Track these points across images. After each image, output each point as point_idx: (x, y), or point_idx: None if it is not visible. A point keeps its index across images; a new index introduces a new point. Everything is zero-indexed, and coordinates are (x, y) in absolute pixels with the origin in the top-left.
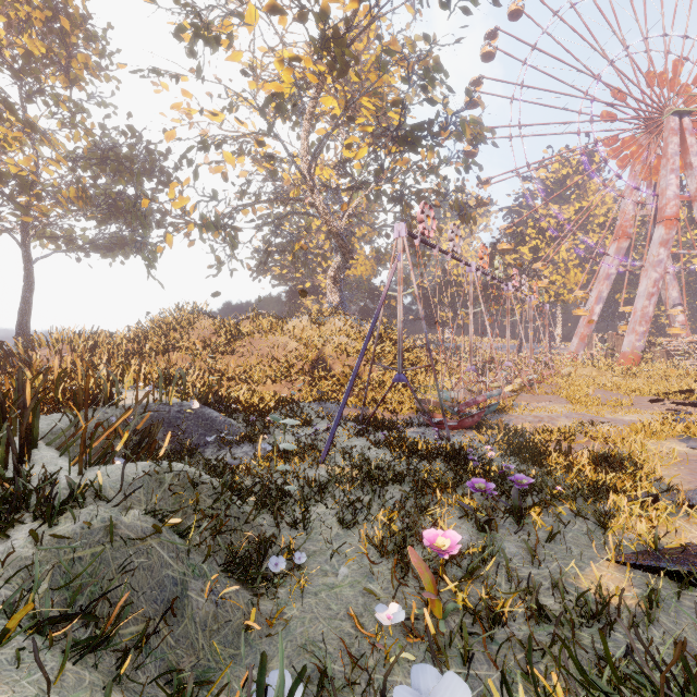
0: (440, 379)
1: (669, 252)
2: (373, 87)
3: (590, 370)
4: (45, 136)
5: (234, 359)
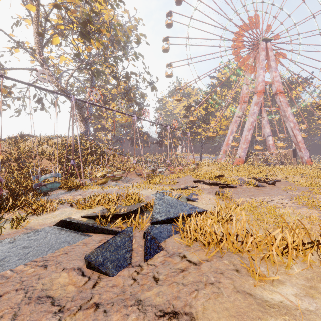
0: (93, 170)
1: (259, 108)
2: (89, 12)
3: (213, 167)
4: None
5: None
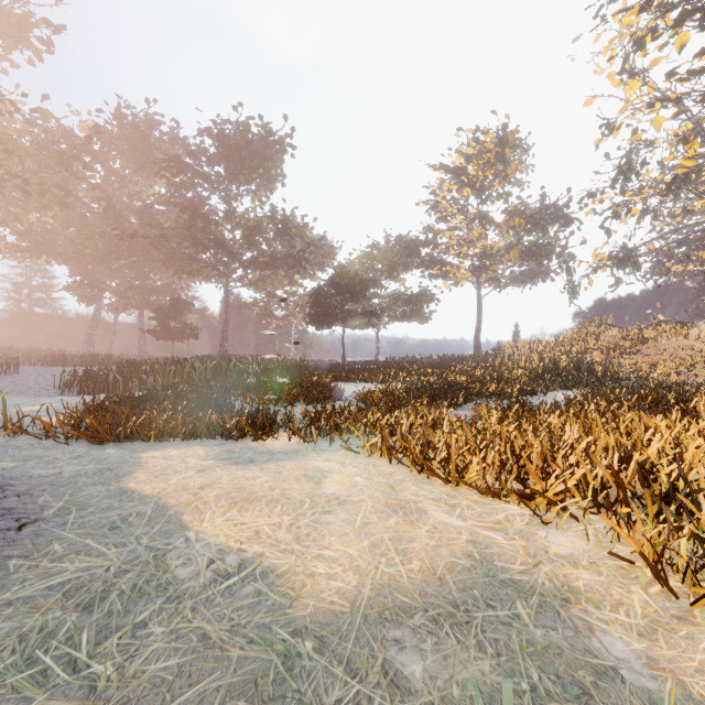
0: None
1: None
2: None
3: None
4: (498, 226)
5: (639, 358)
